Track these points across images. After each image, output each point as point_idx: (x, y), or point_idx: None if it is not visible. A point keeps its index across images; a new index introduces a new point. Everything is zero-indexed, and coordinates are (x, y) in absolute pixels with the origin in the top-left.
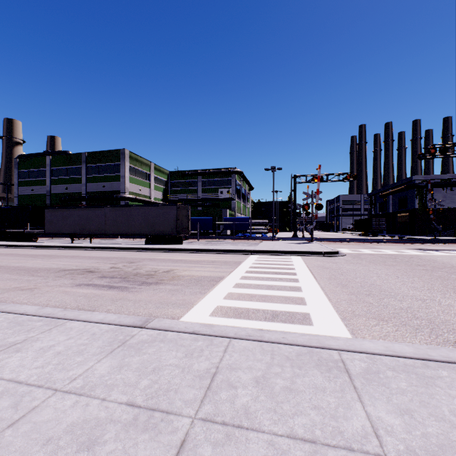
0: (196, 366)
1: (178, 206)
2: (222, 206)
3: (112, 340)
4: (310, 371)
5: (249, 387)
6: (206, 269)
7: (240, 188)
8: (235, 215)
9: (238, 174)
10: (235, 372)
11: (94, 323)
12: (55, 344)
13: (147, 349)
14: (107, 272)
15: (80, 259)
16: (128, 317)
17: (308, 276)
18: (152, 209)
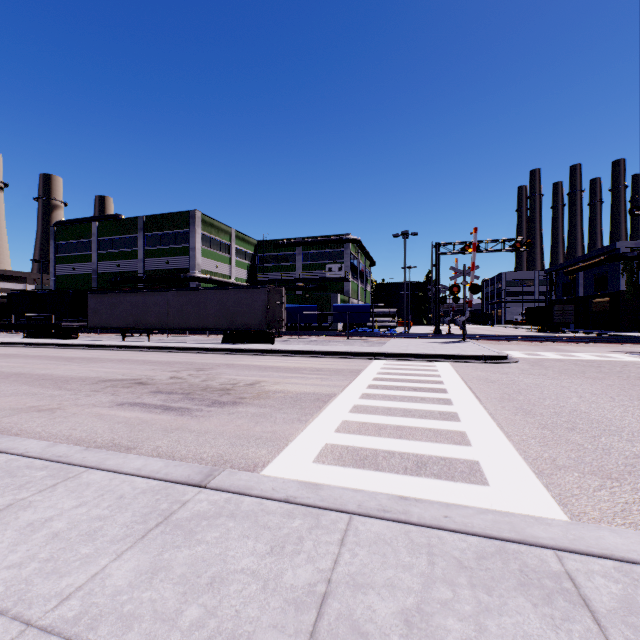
0: (289, 577)
1: (268, 289)
2: (331, 289)
3: (149, 510)
4: (510, 600)
5: (392, 638)
6: (309, 382)
7: (356, 263)
8: (349, 302)
9: (353, 244)
10: (363, 594)
11: (126, 476)
12: (55, 516)
13: (204, 533)
14: (165, 384)
15: (129, 365)
16: (181, 465)
17: (465, 394)
18: (231, 293)
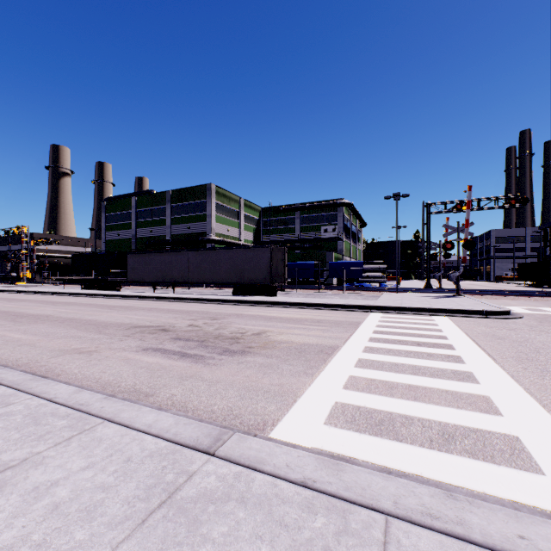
0: None
1: (272, 248)
2: (326, 248)
3: (154, 482)
4: None
5: None
6: (311, 333)
7: (349, 225)
8: (342, 259)
9: (346, 207)
10: None
11: (136, 432)
12: (61, 479)
13: (210, 524)
14: (183, 332)
15: (157, 313)
16: (191, 424)
17: (475, 351)
18: (240, 252)
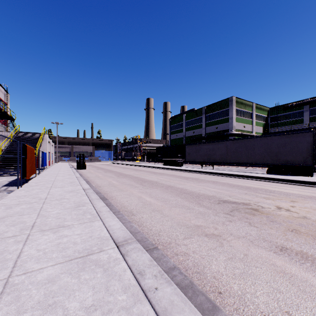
0: None
1: (313, 133)
2: None
3: None
4: None
5: None
6: None
7: None
8: None
9: None
10: None
11: None
12: None
13: None
14: (287, 218)
15: (223, 186)
16: None
17: None
18: (275, 138)
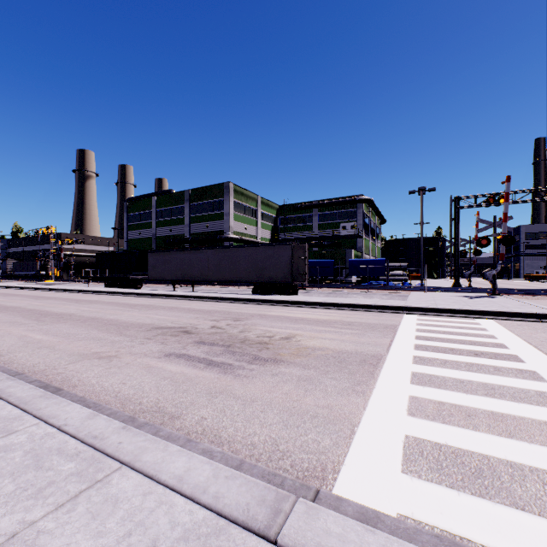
0: None
1: (293, 246)
2: (344, 245)
3: None
4: None
5: None
6: (345, 338)
7: (368, 221)
8: (362, 257)
9: (365, 204)
10: None
11: (163, 489)
12: None
13: None
14: (207, 334)
15: (177, 312)
16: (234, 479)
17: None
18: (260, 249)
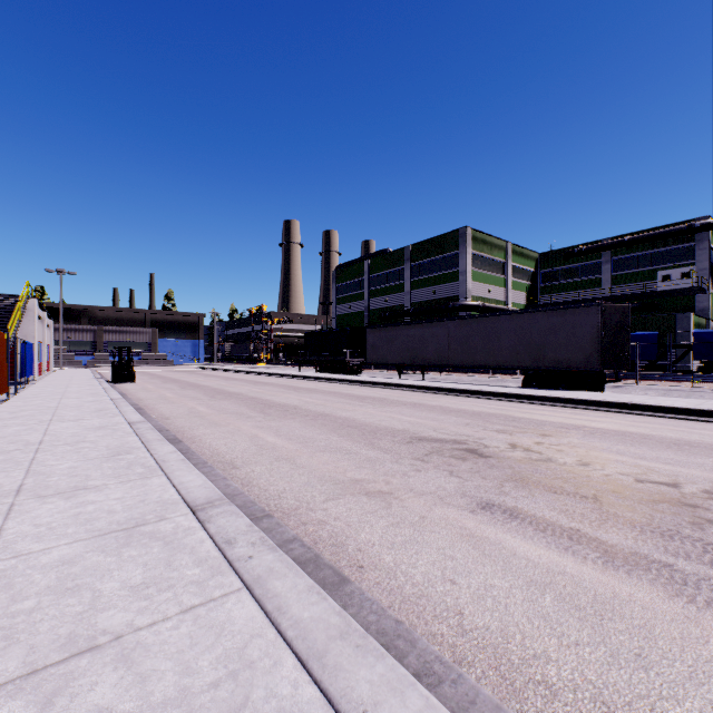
0: None
1: (602, 308)
2: (667, 308)
3: None
4: None
5: None
6: None
7: None
8: (707, 326)
9: (712, 232)
10: None
11: None
12: None
13: None
14: (518, 462)
15: (429, 412)
16: None
17: None
18: (537, 317)
